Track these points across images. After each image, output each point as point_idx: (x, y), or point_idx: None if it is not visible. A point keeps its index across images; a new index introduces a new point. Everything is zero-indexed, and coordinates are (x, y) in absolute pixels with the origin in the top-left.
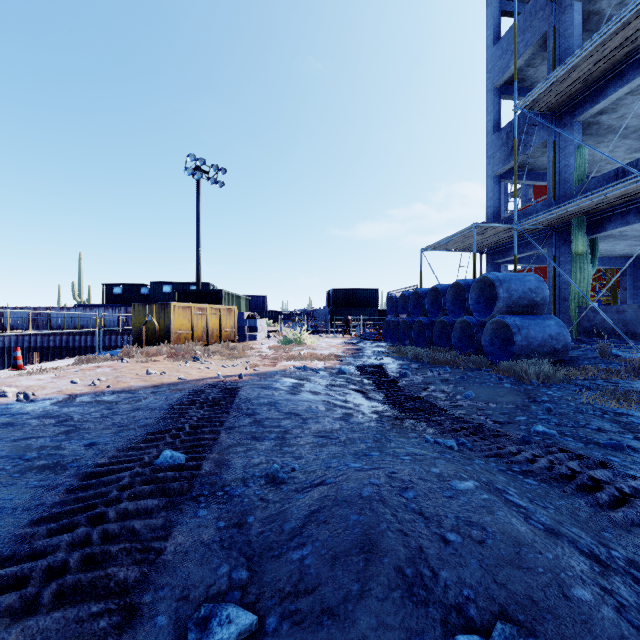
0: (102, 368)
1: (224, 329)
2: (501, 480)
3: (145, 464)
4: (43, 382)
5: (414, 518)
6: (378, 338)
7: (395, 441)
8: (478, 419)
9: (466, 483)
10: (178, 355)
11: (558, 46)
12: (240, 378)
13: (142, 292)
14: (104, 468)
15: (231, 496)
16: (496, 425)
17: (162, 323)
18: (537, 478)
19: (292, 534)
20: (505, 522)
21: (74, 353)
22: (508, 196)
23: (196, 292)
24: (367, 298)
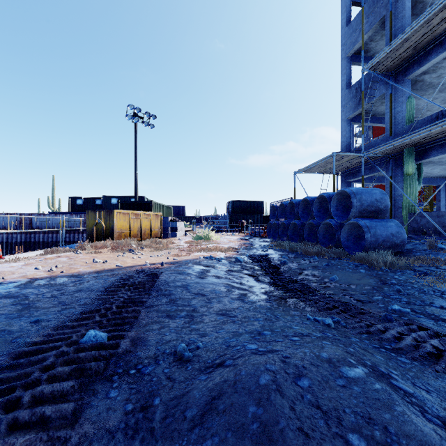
0: (61, 257)
1: (153, 229)
2: (380, 360)
3: (72, 343)
4: (14, 268)
5: (312, 412)
6: (264, 235)
7: (282, 319)
8: (344, 298)
9: (356, 370)
10: (118, 248)
11: (394, 25)
12: (162, 265)
13: (97, 203)
14: (35, 347)
15: (142, 374)
16: (359, 303)
17: (108, 225)
18: (408, 356)
19: (193, 423)
20: (405, 420)
21: (48, 246)
22: (354, 136)
23: (133, 202)
24: (255, 207)
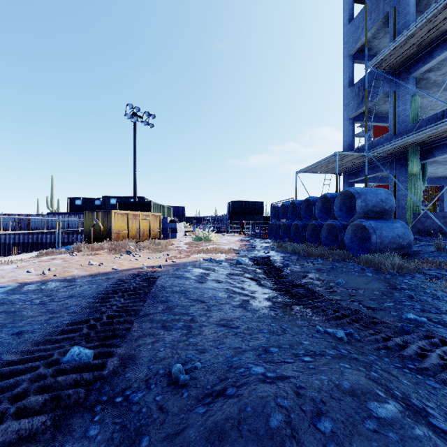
0: (56, 260)
1: (152, 230)
2: (409, 387)
3: (52, 362)
4: (4, 272)
5: None
6: (264, 236)
7: (289, 331)
8: (353, 305)
9: (387, 406)
10: (116, 249)
11: (397, 22)
12: (160, 268)
13: (96, 203)
14: (9, 368)
15: (129, 403)
16: (370, 311)
17: (105, 225)
18: (437, 379)
19: None
20: None
21: (46, 247)
22: (355, 136)
23: (132, 203)
24: (256, 208)
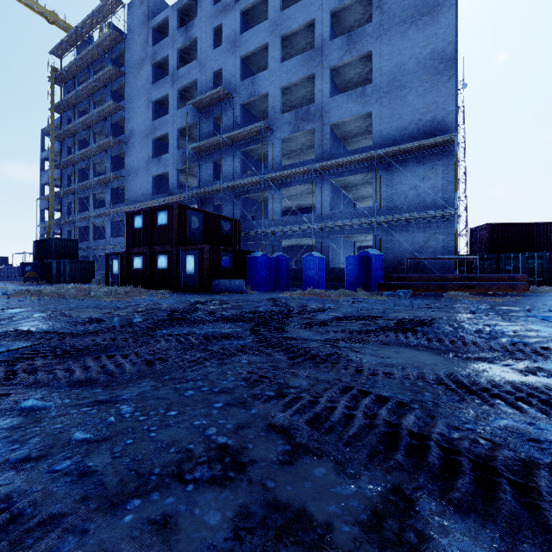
0: None
1: None
2: None
3: None
4: None
5: None
6: None
7: None
8: None
9: None
10: None
11: None
12: None
13: None
14: None
15: None
16: None
17: None
18: None
19: None
20: None
21: None
22: None
23: None
24: None
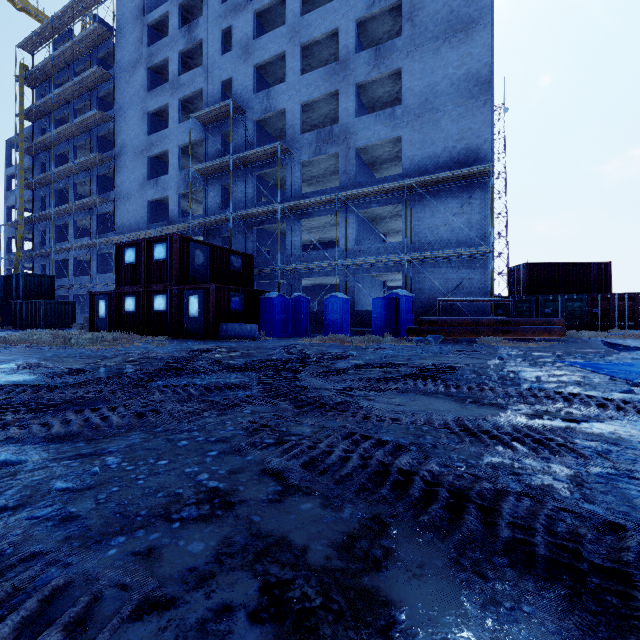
0: None
1: None
2: None
3: None
4: None
5: None
6: None
7: None
8: None
9: None
10: None
11: None
12: None
13: None
14: None
15: None
16: None
17: None
18: None
19: None
20: None
21: None
22: None
23: None
24: None
